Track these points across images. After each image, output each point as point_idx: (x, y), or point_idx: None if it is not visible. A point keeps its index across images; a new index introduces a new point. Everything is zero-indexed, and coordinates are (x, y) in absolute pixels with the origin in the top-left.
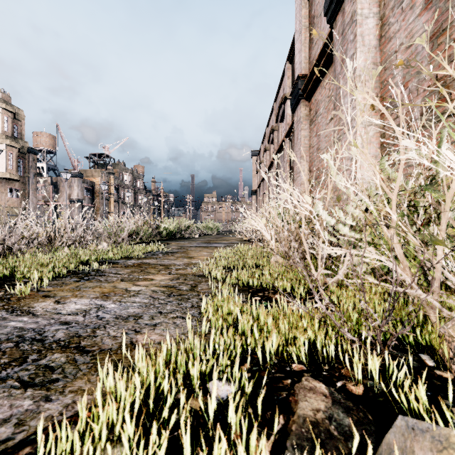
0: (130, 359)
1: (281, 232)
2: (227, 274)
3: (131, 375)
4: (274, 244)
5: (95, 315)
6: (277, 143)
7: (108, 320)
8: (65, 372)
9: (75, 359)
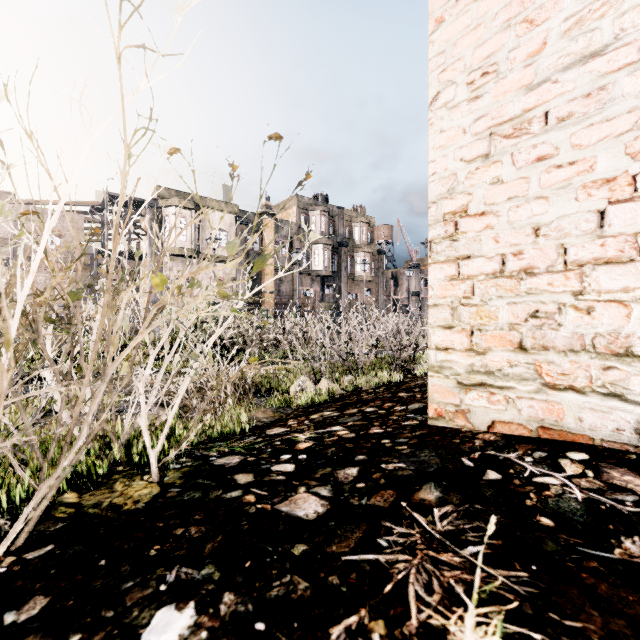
0: None
1: None
2: None
3: None
4: None
5: None
6: None
7: None
8: None
9: None
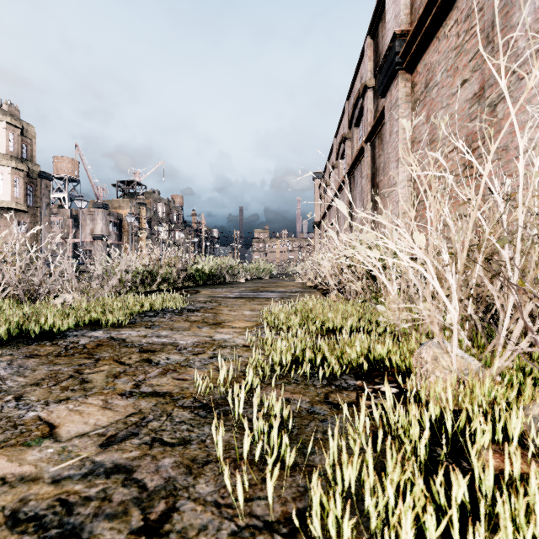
0: None
1: (447, 276)
2: (293, 396)
3: None
4: (456, 315)
5: None
6: (350, 155)
7: None
8: None
9: None
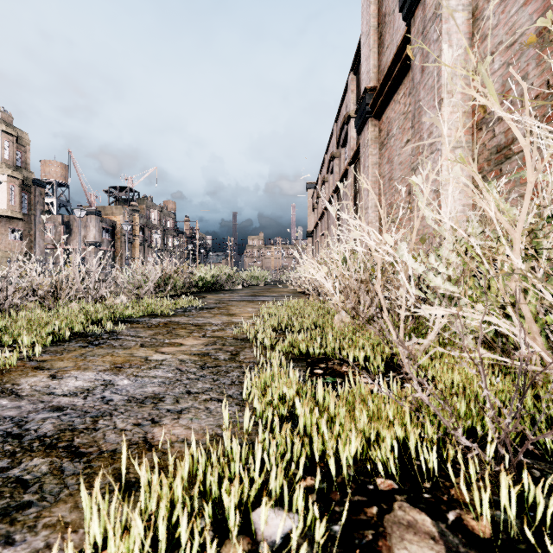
0: (138, 472)
1: (347, 283)
2: (277, 336)
3: (139, 495)
4: (338, 298)
5: (100, 396)
6: (338, 173)
7: (116, 405)
8: (43, 490)
9: (62, 467)
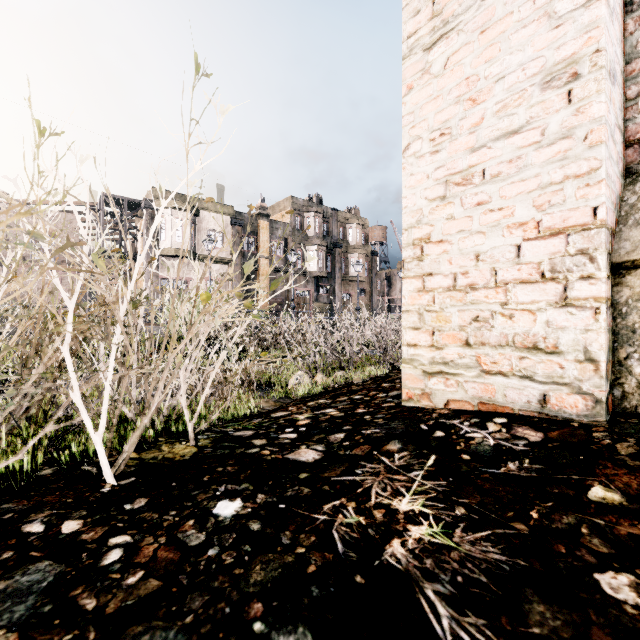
0: None
1: None
2: None
3: None
4: None
5: None
6: None
7: None
8: None
9: None
